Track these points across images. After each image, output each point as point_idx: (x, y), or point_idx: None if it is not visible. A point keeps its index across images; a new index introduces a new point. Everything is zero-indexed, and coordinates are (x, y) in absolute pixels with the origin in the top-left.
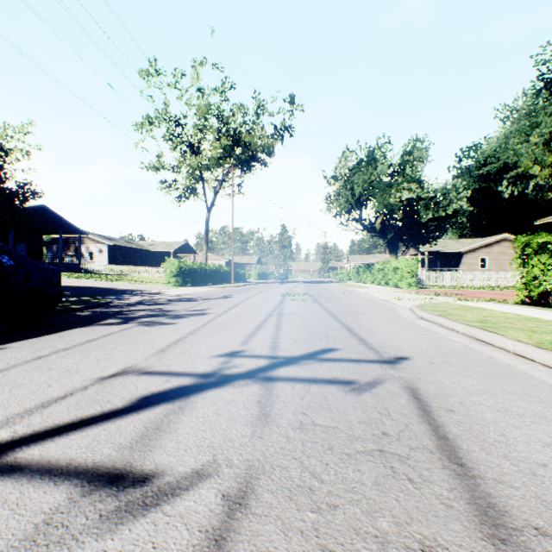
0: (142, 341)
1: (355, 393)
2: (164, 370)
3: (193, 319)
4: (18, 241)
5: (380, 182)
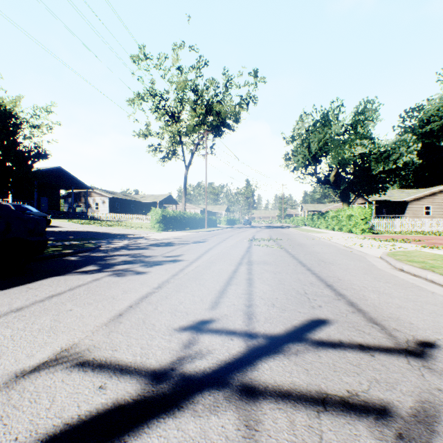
0: (104, 299)
1: None
2: (106, 358)
3: (165, 267)
4: (42, 195)
5: (335, 139)
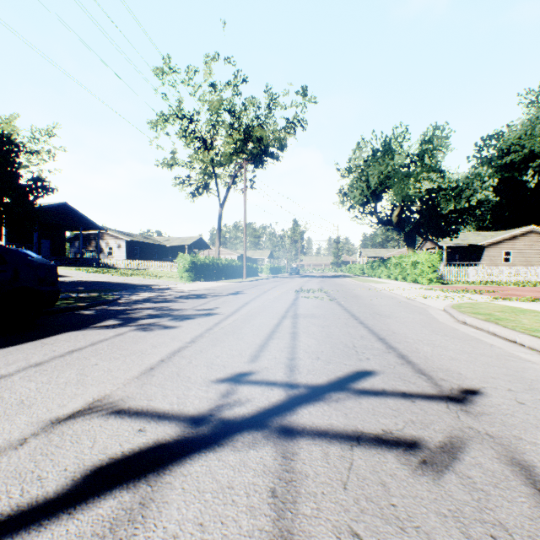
0: (132, 354)
1: (431, 475)
2: (142, 407)
3: (198, 321)
4: (43, 237)
5: (398, 172)
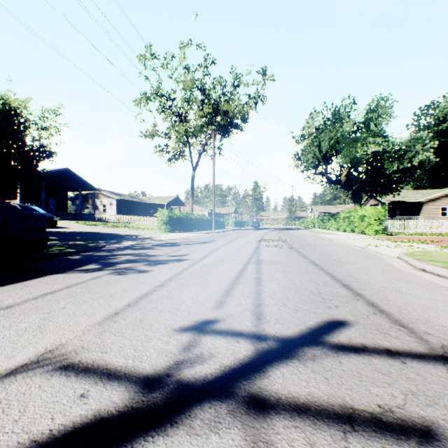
0: (101, 297)
1: None
2: (94, 361)
3: (169, 266)
4: (50, 196)
5: (347, 137)
